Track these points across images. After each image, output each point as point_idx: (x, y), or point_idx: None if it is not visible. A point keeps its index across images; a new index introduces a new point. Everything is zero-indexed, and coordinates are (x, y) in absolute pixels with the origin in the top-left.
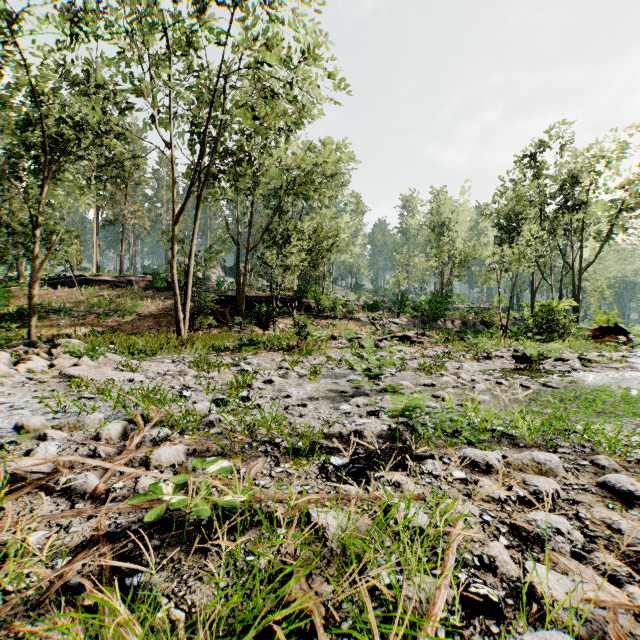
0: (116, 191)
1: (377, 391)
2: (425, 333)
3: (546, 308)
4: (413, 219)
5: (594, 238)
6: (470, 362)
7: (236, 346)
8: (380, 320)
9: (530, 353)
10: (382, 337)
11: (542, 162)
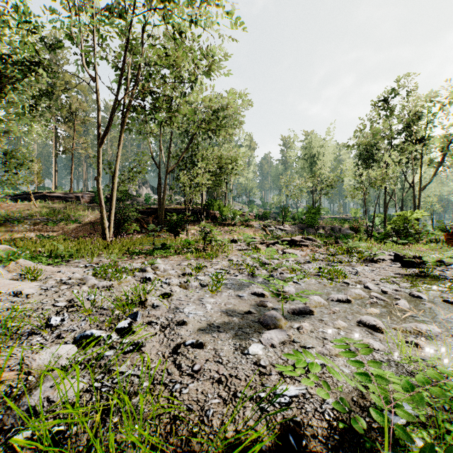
0: (70, 130)
1: (289, 312)
2: (309, 238)
3: (402, 217)
4: (292, 152)
5: (428, 165)
6: (359, 266)
7: (150, 250)
8: (269, 227)
9: (426, 260)
10: (274, 241)
11: (394, 105)
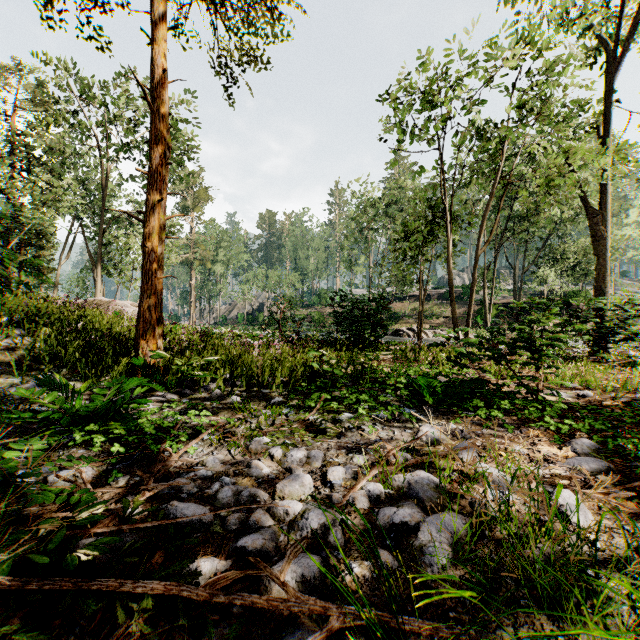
0: None
1: None
2: None
3: None
4: None
5: None
6: None
7: None
8: None
9: None
10: (637, 332)
11: None
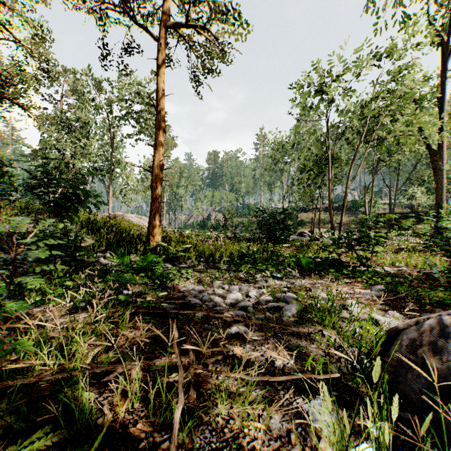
0: None
1: None
2: None
3: None
4: None
5: None
6: None
7: (394, 235)
8: None
9: None
10: None
11: None
